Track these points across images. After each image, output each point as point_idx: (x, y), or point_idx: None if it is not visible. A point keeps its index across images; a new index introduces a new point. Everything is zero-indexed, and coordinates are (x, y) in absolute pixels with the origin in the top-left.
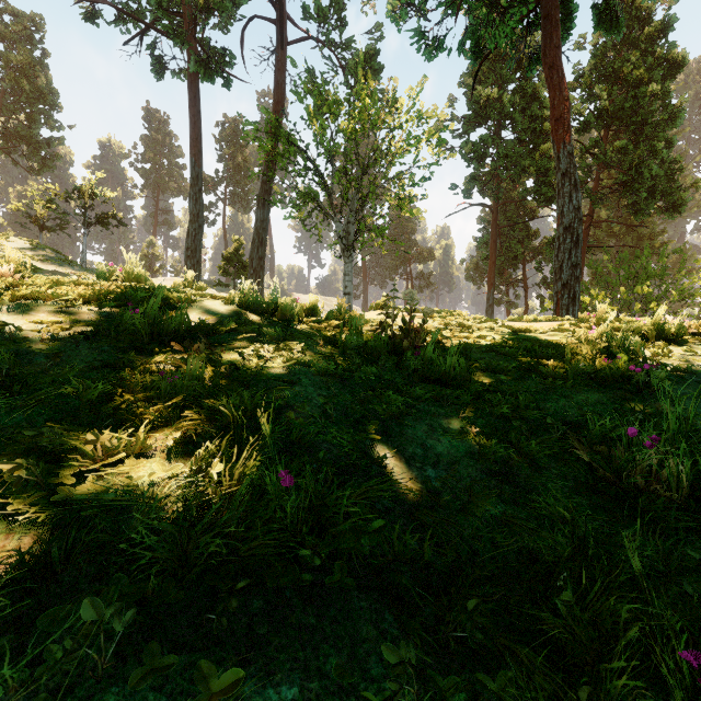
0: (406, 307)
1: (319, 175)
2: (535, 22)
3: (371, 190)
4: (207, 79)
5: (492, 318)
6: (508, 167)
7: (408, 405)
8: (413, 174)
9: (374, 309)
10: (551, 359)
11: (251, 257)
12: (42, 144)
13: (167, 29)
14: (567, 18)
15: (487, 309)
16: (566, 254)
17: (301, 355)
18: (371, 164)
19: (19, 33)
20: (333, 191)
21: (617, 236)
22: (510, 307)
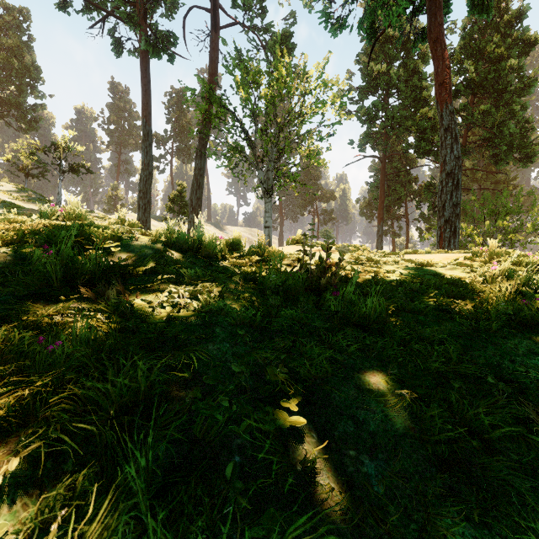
0: (323, 246)
1: (244, 132)
2: (419, 8)
3: (287, 144)
4: (155, 55)
5: (381, 245)
6: (394, 126)
7: (331, 359)
8: (320, 131)
9: (290, 243)
10: (466, 299)
11: (191, 198)
12: (28, 109)
13: (122, 14)
14: (446, 3)
15: (378, 238)
16: (448, 195)
17: (219, 299)
18: (287, 123)
19: (10, 22)
20: (256, 145)
21: (479, 181)
22: (395, 236)
